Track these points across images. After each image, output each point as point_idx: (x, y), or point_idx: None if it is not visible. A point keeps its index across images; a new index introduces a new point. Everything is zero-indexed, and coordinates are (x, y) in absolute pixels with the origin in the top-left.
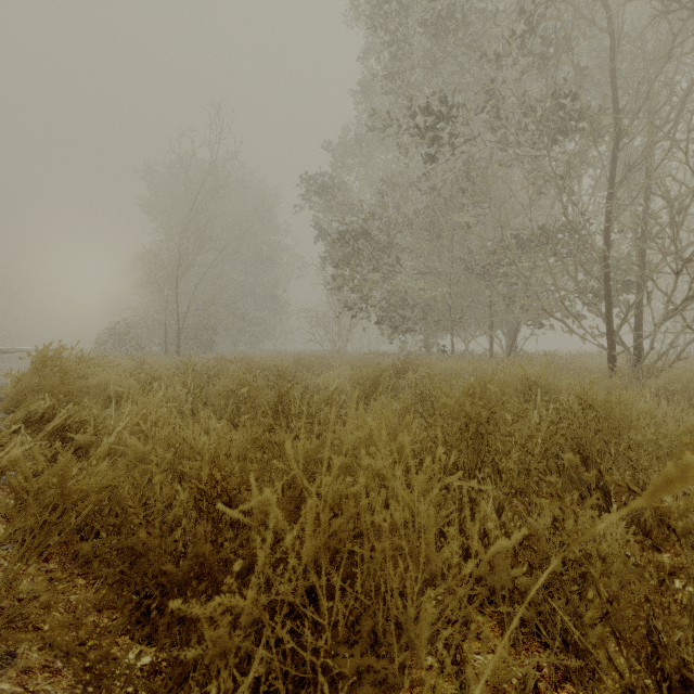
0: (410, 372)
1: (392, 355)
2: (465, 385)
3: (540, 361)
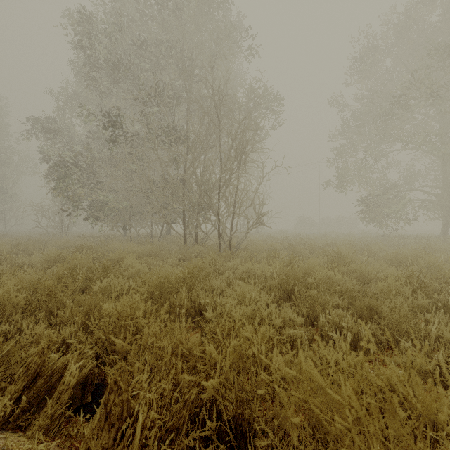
0: (78, 253)
1: (99, 236)
2: (72, 261)
3: (172, 240)
